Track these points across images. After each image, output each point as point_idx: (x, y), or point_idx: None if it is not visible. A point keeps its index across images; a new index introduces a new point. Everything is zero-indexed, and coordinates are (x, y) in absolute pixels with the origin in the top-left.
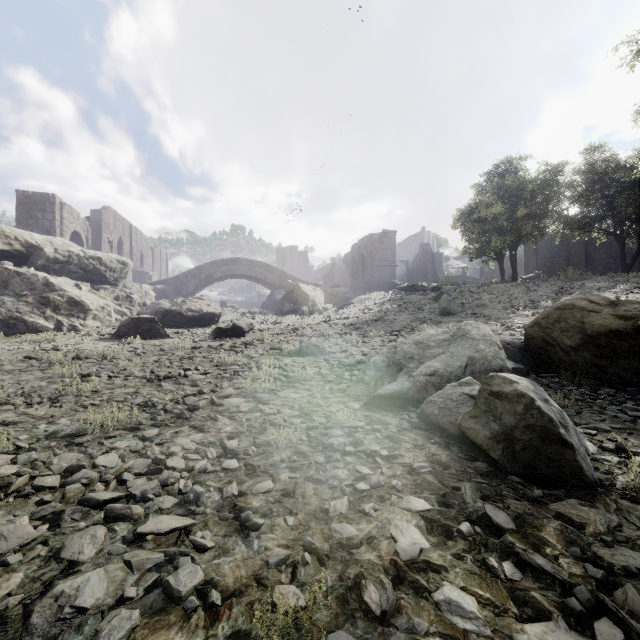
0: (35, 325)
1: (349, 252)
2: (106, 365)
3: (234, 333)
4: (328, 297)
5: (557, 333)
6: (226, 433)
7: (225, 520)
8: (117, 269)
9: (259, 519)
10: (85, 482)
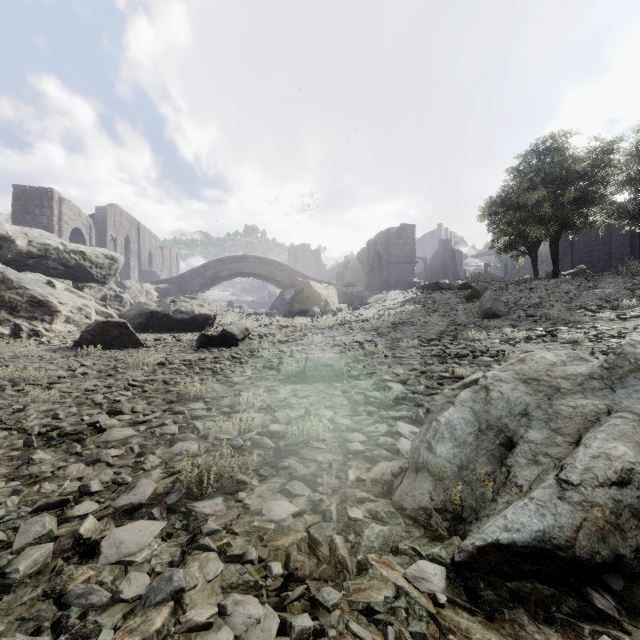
0: None
1: (363, 249)
2: (4, 399)
3: (224, 341)
4: (342, 296)
5: None
6: None
7: None
8: (105, 265)
9: None
10: None
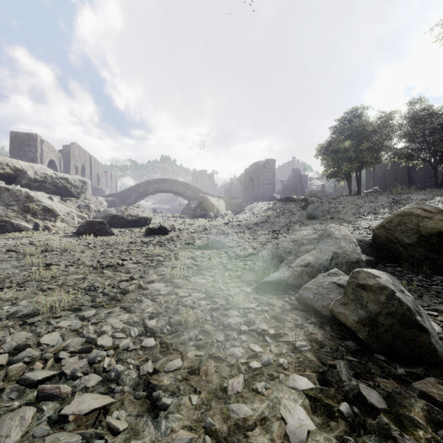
0: (19, 226)
1: (242, 174)
2: (65, 256)
3: (160, 232)
4: (228, 206)
5: (398, 233)
6: (148, 313)
7: (139, 399)
8: (79, 186)
9: (168, 399)
10: (27, 360)
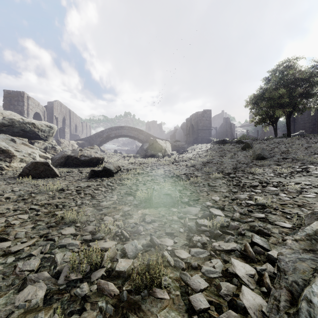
0: None
1: (184, 123)
2: None
3: (105, 174)
4: (173, 147)
5: None
6: None
7: None
8: (46, 130)
9: None
10: None
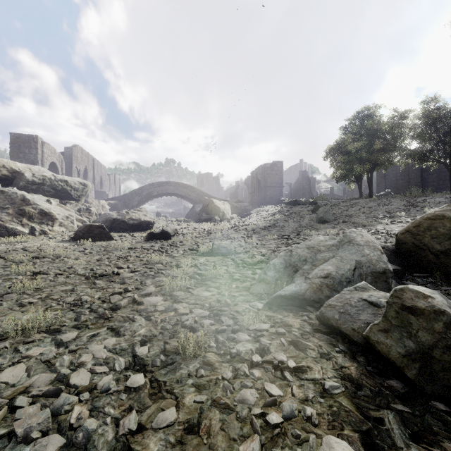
0: (14, 230)
1: (249, 177)
2: (57, 263)
3: (163, 236)
4: (234, 209)
5: (428, 239)
6: (140, 336)
7: None
8: (79, 189)
9: None
10: None
